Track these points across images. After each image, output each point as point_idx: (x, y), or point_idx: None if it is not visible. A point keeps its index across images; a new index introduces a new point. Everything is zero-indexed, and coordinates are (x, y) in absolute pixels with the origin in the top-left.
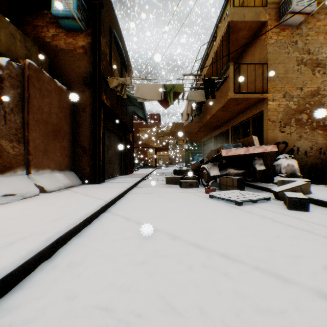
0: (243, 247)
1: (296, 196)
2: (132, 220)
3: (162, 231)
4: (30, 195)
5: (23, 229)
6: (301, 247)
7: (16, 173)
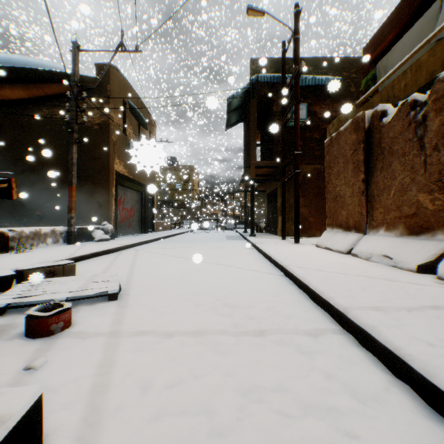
0: (185, 261)
1: (67, 261)
2: (247, 269)
3: (223, 265)
4: (401, 266)
5: (290, 254)
6: (158, 261)
7: (432, 237)
